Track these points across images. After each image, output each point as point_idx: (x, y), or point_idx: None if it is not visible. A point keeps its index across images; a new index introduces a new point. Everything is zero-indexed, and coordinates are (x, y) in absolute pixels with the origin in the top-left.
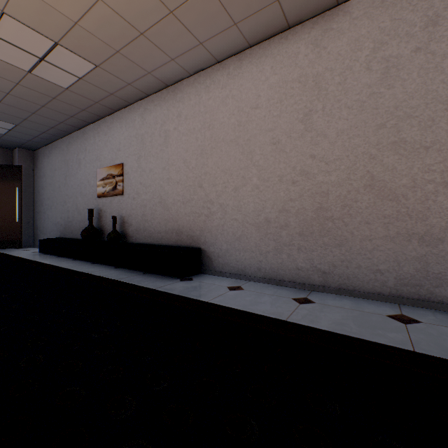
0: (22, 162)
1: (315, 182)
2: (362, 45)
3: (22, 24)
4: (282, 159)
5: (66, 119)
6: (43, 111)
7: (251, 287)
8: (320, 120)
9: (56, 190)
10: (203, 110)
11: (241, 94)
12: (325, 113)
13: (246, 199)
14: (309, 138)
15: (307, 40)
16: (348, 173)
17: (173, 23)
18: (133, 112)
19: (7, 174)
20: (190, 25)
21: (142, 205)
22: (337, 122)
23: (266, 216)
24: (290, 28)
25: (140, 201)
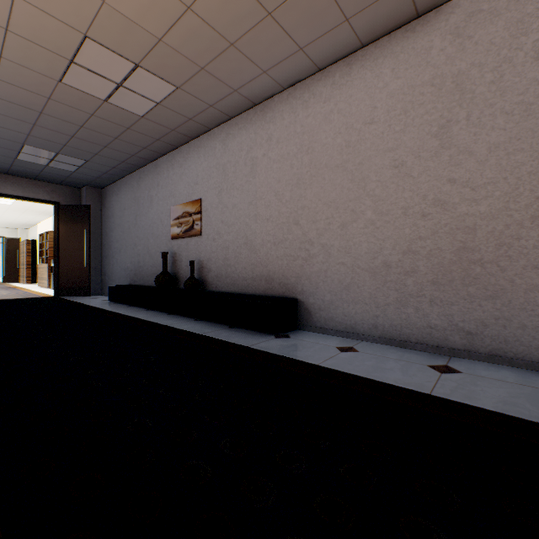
0: (90, 202)
1: (455, 214)
2: (527, 27)
3: (104, 47)
4: (407, 187)
5: (138, 151)
6: (115, 144)
7: (367, 348)
8: (464, 133)
9: (125, 231)
10: (299, 131)
11: (350, 107)
12: (470, 122)
13: (357, 238)
14: (446, 158)
15: (444, 30)
16: (506, 201)
17: (270, 27)
18: (213, 138)
19: (75, 215)
20: (290, 27)
21: (224, 247)
22: (488, 134)
23: (384, 259)
24: (419, 17)
25: (221, 243)
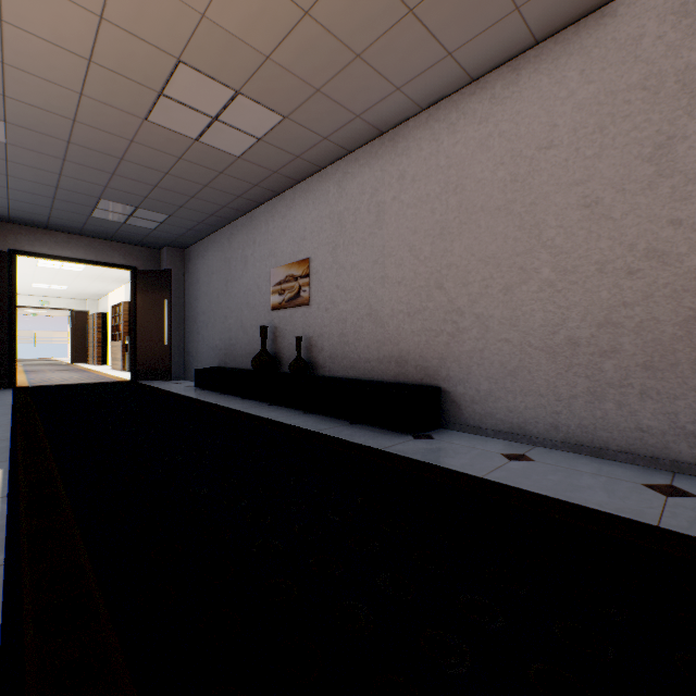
0: (171, 266)
1: (681, 270)
2: None
3: (199, 72)
4: (604, 233)
5: (231, 201)
6: (204, 193)
7: (545, 457)
8: (695, 153)
9: (213, 301)
10: (444, 164)
11: (518, 127)
12: None
13: (528, 306)
14: (666, 190)
15: (662, 9)
16: None
17: (410, 28)
18: (325, 180)
19: (155, 282)
20: (436, 26)
21: (339, 319)
22: None
23: (569, 335)
24: None
25: (336, 314)
